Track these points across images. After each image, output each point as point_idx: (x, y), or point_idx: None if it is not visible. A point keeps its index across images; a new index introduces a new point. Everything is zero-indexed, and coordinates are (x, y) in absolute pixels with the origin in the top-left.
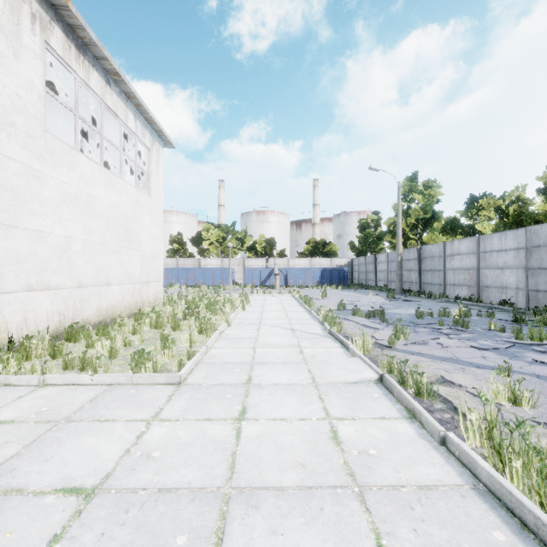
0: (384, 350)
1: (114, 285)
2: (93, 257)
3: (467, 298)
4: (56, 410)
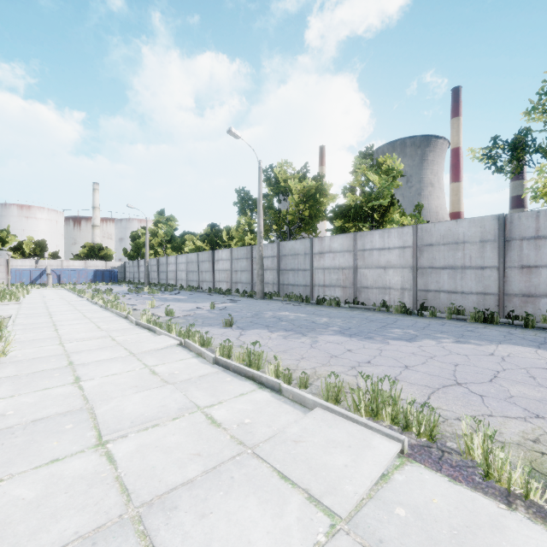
0: None
1: None
2: None
3: (172, 286)
4: None
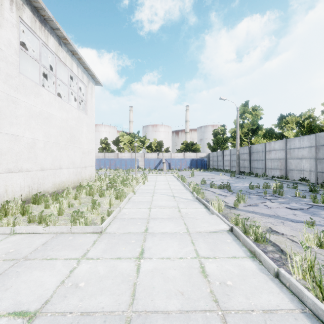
0: (231, 210)
1: (64, 169)
2: (50, 152)
3: (279, 177)
4: (19, 251)
